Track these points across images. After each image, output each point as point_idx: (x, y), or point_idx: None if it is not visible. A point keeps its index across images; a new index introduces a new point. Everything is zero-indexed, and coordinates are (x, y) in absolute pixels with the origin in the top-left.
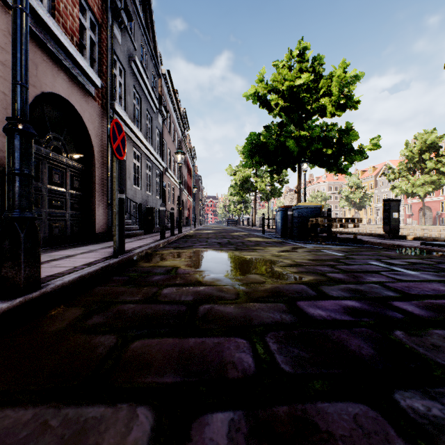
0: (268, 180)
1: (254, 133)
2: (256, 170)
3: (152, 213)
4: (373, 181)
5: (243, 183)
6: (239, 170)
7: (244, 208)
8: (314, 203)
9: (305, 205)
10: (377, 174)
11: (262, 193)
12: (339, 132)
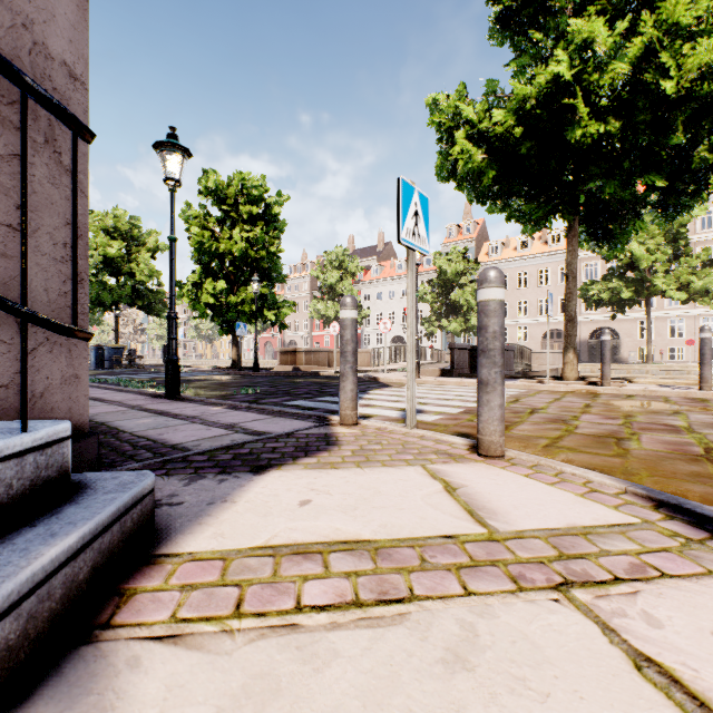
0: None
1: None
2: None
3: None
4: None
5: None
6: None
7: None
8: (121, 345)
9: (113, 346)
10: None
11: None
12: (148, 291)
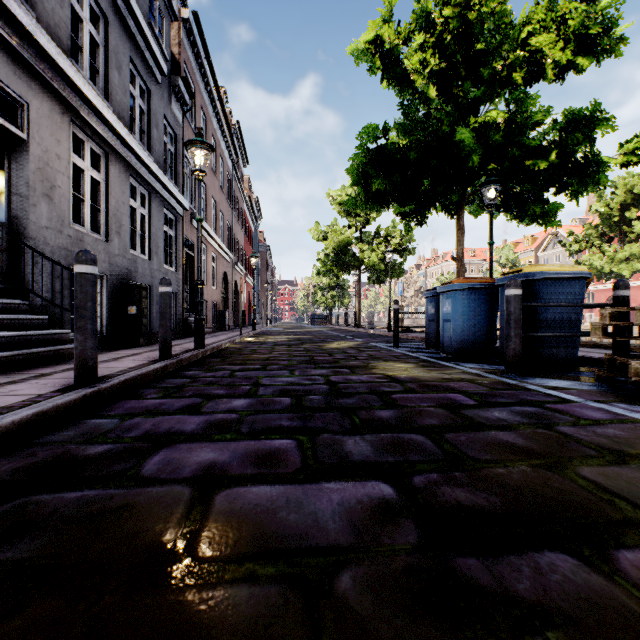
0: (382, 248)
1: (375, 126)
2: (360, 232)
3: (139, 299)
4: (531, 257)
5: (339, 255)
6: (333, 231)
7: (338, 297)
8: (568, 266)
9: (549, 271)
10: (539, 246)
11: (370, 271)
12: (571, 116)
